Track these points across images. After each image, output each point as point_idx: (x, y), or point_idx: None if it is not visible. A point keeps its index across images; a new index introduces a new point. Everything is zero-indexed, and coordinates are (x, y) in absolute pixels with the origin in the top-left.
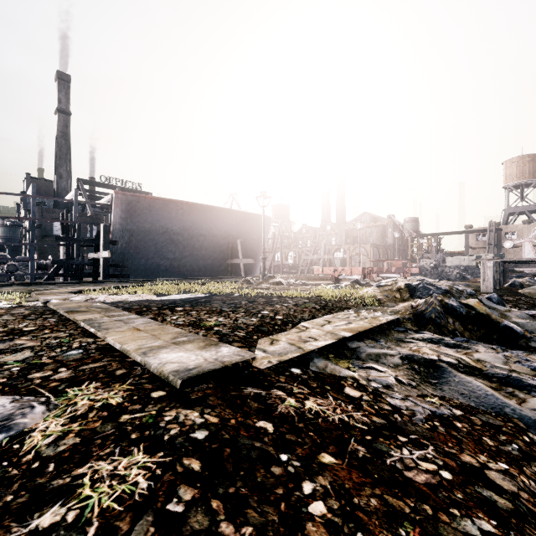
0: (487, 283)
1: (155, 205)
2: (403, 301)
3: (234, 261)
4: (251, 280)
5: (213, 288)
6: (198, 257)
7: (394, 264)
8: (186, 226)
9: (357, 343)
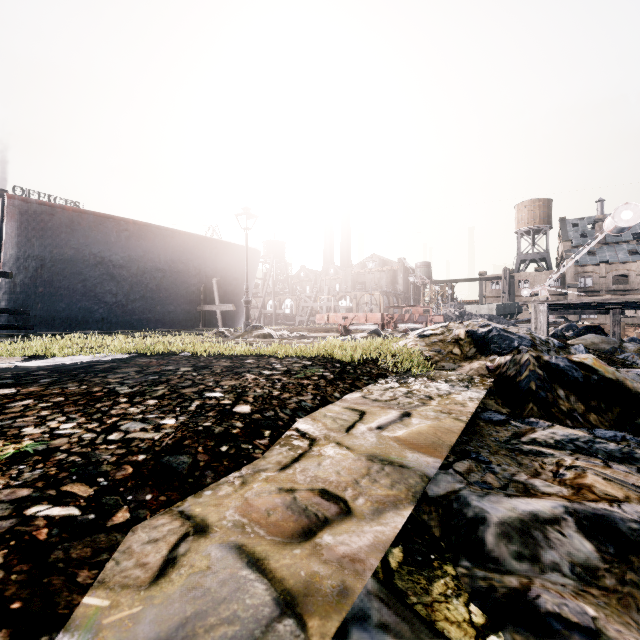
0: (540, 332)
1: (81, 222)
2: (468, 360)
3: (207, 308)
4: (227, 331)
5: (148, 343)
6: (155, 301)
7: (414, 311)
8: (134, 256)
9: (443, 479)
